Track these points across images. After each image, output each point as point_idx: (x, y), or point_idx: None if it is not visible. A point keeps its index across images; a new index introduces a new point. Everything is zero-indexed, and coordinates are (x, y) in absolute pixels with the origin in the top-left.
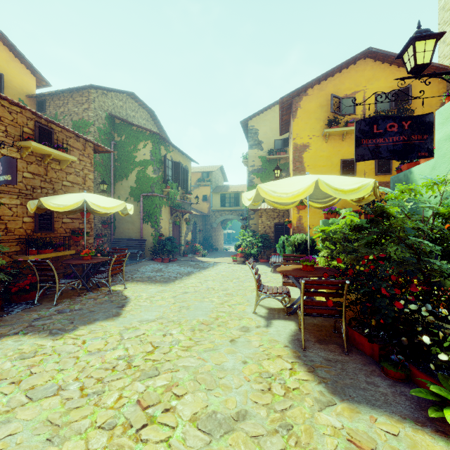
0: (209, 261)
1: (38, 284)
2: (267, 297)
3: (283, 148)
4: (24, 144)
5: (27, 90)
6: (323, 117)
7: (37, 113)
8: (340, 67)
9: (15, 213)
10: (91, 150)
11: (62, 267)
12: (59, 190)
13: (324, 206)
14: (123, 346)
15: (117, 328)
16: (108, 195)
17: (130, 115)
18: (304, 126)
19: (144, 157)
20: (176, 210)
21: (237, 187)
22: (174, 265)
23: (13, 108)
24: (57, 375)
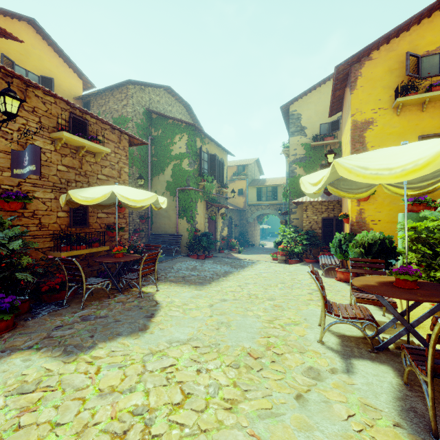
0: (246, 259)
1: (67, 284)
2: (340, 321)
3: (330, 132)
4: (57, 135)
5: (75, 93)
6: (393, 84)
7: (69, 102)
8: (420, 16)
9: (49, 207)
10: (126, 143)
11: (97, 263)
12: (94, 184)
13: (418, 193)
14: (143, 387)
15: (140, 350)
16: (146, 190)
17: (167, 110)
18: (366, 98)
19: (180, 150)
20: (212, 204)
21: (274, 180)
22: (210, 262)
23: (47, 99)
24: (47, 437)
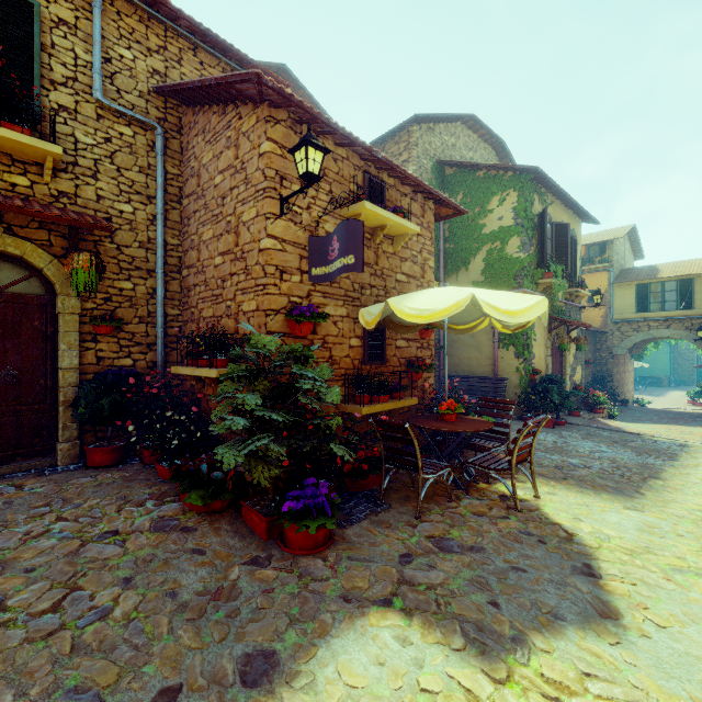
0: (652, 435)
1: (383, 465)
2: None
3: None
4: (353, 210)
5: None
6: None
7: (372, 150)
8: None
9: (341, 331)
10: (430, 216)
11: None
12: (391, 290)
13: None
14: None
15: (669, 696)
16: None
17: (465, 158)
18: None
19: (500, 222)
20: (564, 321)
21: (681, 266)
22: (575, 436)
23: (338, 152)
24: None
